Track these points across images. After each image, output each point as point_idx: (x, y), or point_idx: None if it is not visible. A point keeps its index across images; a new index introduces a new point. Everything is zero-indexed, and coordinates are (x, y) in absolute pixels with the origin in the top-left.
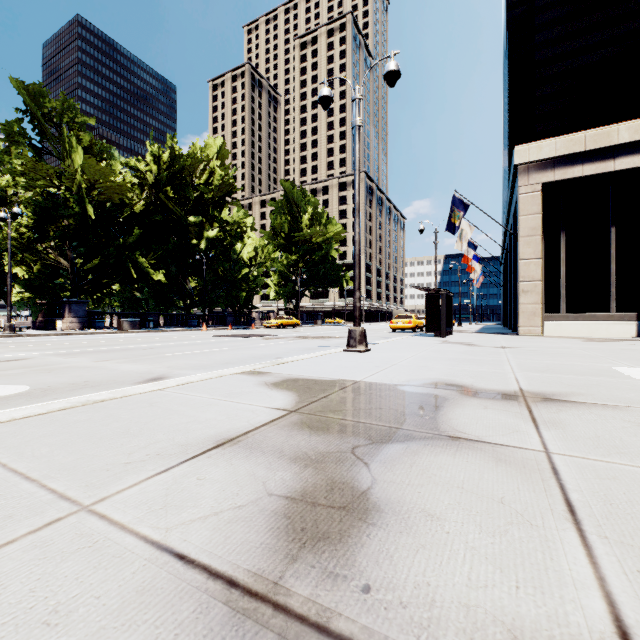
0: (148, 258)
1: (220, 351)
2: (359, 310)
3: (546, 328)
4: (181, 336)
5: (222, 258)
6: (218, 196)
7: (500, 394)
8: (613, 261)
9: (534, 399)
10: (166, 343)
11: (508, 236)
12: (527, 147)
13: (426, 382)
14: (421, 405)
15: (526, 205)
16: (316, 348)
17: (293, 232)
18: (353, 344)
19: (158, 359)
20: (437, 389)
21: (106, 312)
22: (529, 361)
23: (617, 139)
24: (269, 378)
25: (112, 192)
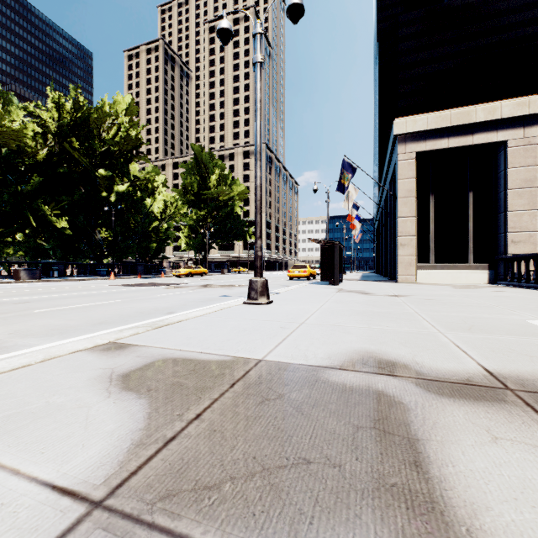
0: (51, 207)
1: (107, 304)
2: (261, 259)
3: (419, 276)
4: (81, 286)
5: (133, 211)
6: (126, 150)
7: (473, 385)
8: (471, 220)
9: (534, 397)
10: (53, 294)
11: (384, 199)
12: (405, 120)
13: (353, 358)
14: (378, 437)
15: (403, 170)
16: (217, 298)
17: (202, 191)
18: (254, 296)
19: (14, 318)
20: (377, 376)
21: (3, 261)
22: (438, 314)
23: (475, 118)
24: (125, 360)
25: (7, 137)
